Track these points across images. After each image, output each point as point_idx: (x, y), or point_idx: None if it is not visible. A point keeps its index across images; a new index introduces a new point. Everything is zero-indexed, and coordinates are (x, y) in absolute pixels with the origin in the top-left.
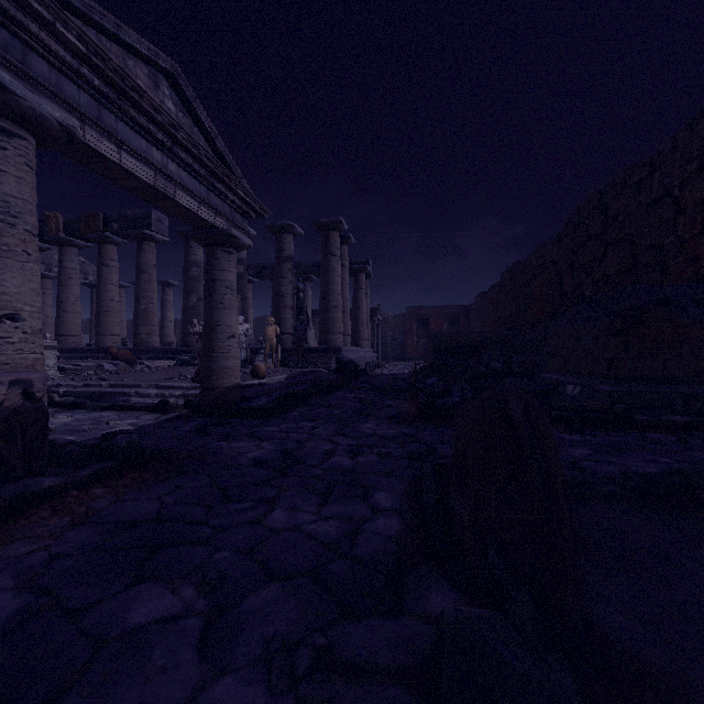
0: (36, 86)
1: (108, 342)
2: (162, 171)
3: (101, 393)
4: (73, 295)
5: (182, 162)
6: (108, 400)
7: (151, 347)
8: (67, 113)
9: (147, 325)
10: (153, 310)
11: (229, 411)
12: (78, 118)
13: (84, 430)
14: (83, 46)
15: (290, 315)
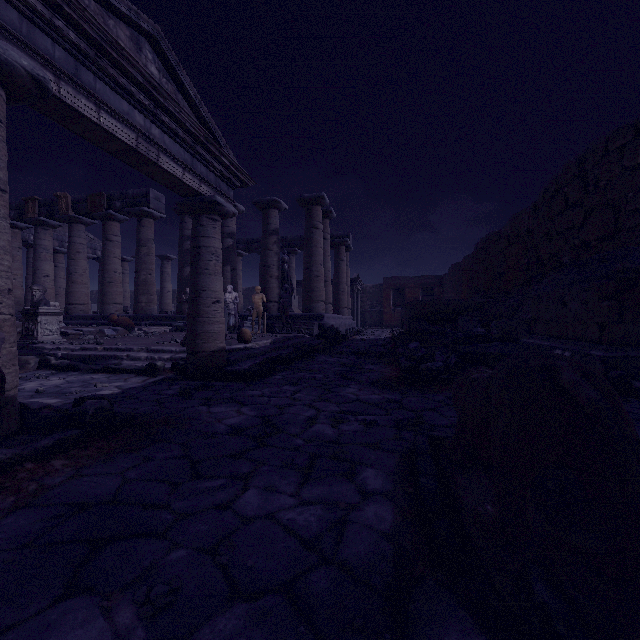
0: (4, 34)
1: (111, 310)
2: (144, 134)
3: (96, 356)
4: (80, 267)
5: (165, 127)
6: (101, 363)
7: (149, 314)
8: (40, 66)
9: (146, 294)
10: (151, 281)
11: (213, 375)
12: (53, 72)
13: (70, 393)
14: None
15: (276, 284)
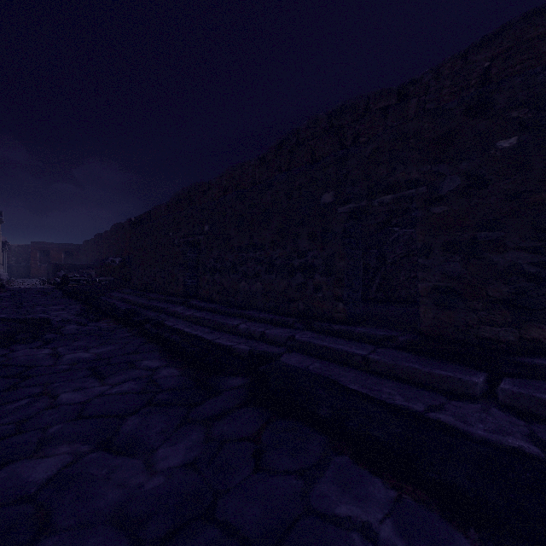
0: None
1: None
2: None
3: None
4: None
5: None
6: None
7: None
8: None
9: None
10: None
11: None
12: None
13: None
14: None
15: None
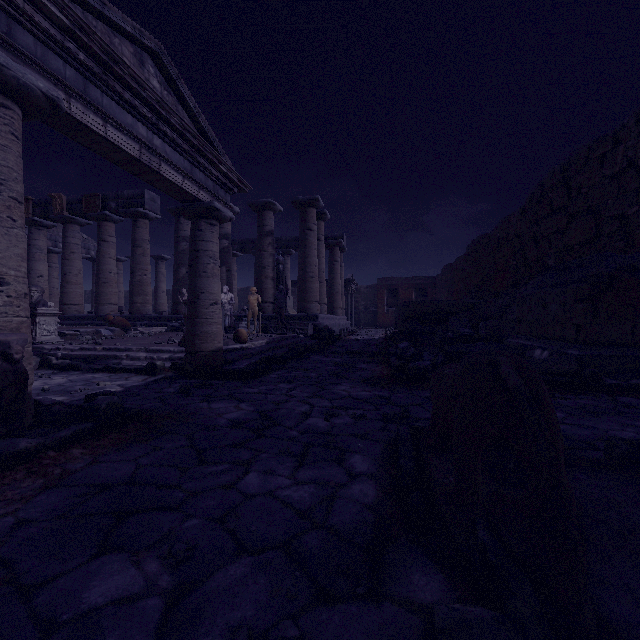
0: (22, 58)
1: (106, 310)
2: (147, 145)
3: (95, 356)
4: (75, 268)
5: (166, 137)
6: (101, 363)
7: (145, 314)
8: (53, 86)
9: (142, 294)
10: (147, 281)
11: (212, 374)
12: (64, 91)
13: (75, 391)
14: (66, 20)
15: (271, 285)
